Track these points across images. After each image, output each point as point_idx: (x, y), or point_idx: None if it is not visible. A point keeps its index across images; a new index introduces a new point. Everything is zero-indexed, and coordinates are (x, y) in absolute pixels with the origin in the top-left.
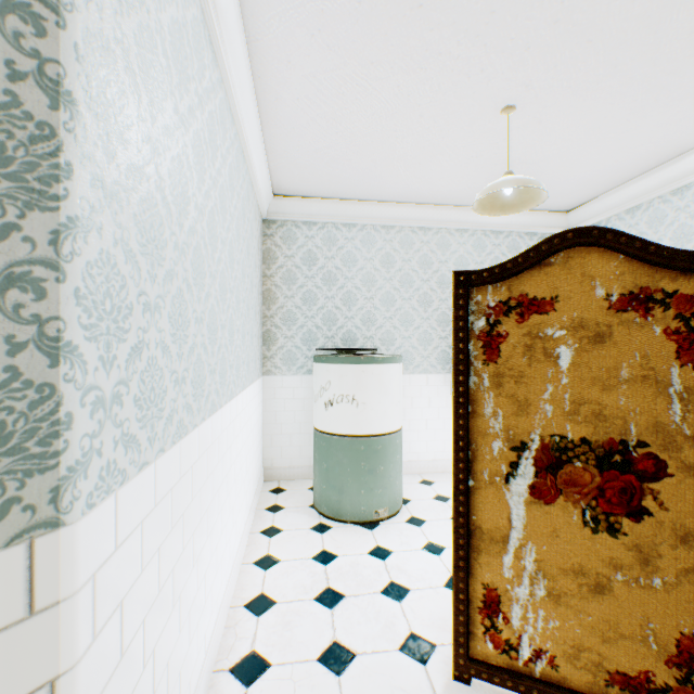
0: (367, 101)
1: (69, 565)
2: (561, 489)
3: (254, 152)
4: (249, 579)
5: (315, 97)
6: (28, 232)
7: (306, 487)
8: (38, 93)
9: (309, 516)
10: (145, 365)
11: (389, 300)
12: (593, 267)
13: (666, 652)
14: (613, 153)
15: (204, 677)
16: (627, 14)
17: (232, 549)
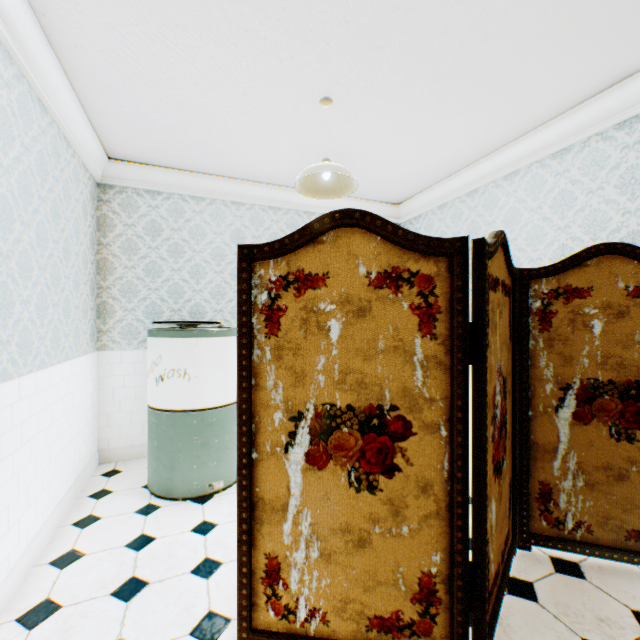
0: (184, 68)
1: None
2: (332, 454)
3: (62, 104)
4: (37, 584)
5: (122, 52)
6: None
7: (146, 466)
8: None
9: (139, 498)
10: None
11: None
12: (358, 246)
13: (412, 590)
14: (422, 156)
15: None
16: (404, 29)
17: (7, 554)
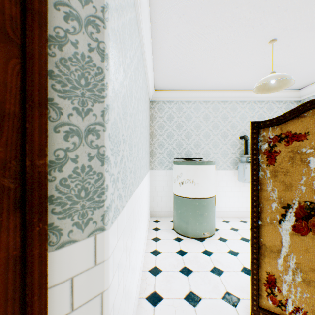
0: (201, 44)
1: (107, 246)
2: (310, 228)
3: (149, 71)
4: (149, 259)
5: (177, 44)
6: (94, 112)
7: (169, 220)
8: (97, 56)
9: (172, 233)
10: (123, 165)
11: (207, 136)
12: None
13: None
14: None
15: (136, 299)
16: None
17: (142, 245)
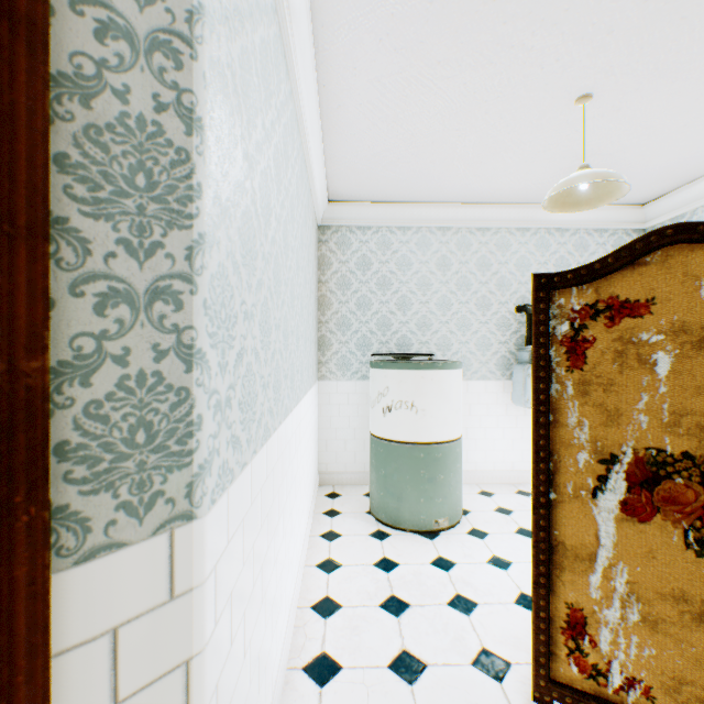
0: (430, 101)
1: (200, 555)
2: (658, 507)
3: (314, 160)
4: (313, 581)
5: (377, 101)
6: (169, 249)
7: (361, 493)
8: (176, 122)
9: (367, 522)
10: (245, 371)
11: (445, 304)
12: (697, 265)
13: None
14: (703, 138)
15: (281, 673)
16: None
17: (298, 550)
